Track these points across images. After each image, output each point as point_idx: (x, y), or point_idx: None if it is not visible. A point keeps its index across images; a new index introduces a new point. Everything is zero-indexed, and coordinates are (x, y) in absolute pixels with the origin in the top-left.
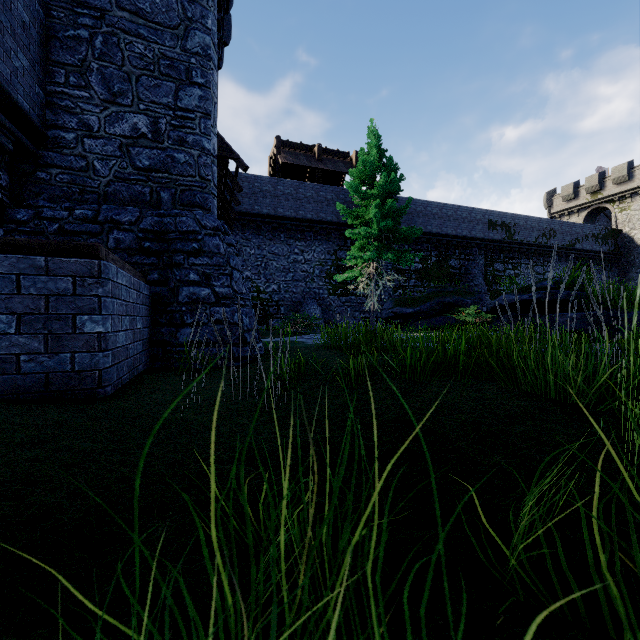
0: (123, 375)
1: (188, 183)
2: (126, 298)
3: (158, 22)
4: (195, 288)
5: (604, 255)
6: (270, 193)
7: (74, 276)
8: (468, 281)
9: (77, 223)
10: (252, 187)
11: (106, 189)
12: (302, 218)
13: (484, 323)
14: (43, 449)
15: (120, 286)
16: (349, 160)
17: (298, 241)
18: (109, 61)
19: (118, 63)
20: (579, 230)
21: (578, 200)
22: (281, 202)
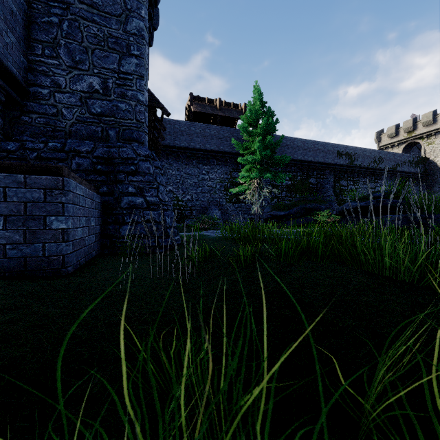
0: (81, 259)
1: (128, 124)
2: (83, 204)
3: (107, 12)
4: (132, 197)
5: (416, 175)
6: (186, 132)
7: (45, 188)
8: (322, 193)
9: (50, 152)
10: (173, 128)
11: (70, 128)
12: (208, 149)
13: (334, 222)
14: (17, 313)
15: (78, 196)
16: (240, 109)
17: (205, 165)
18: (72, 39)
19: (79, 40)
20: (399, 158)
21: (398, 137)
22: (193, 138)
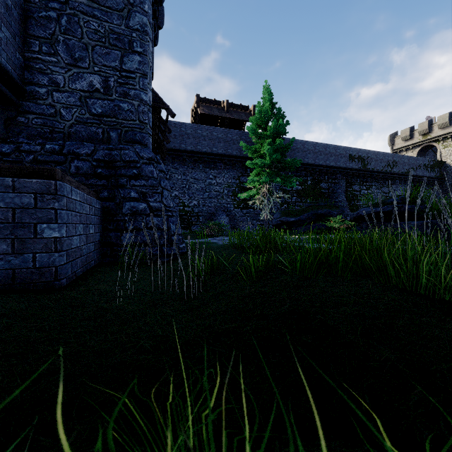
0: (77, 269)
1: (130, 125)
2: (80, 210)
3: (108, 6)
4: (135, 203)
5: (432, 179)
6: (192, 135)
7: (35, 193)
8: (334, 198)
9: (47, 155)
10: (179, 131)
11: (69, 130)
12: (215, 153)
13: (346, 228)
14: None
15: (74, 201)
16: (249, 111)
17: (212, 169)
18: (72, 35)
19: (78, 36)
20: (414, 161)
21: (413, 140)
22: (200, 142)
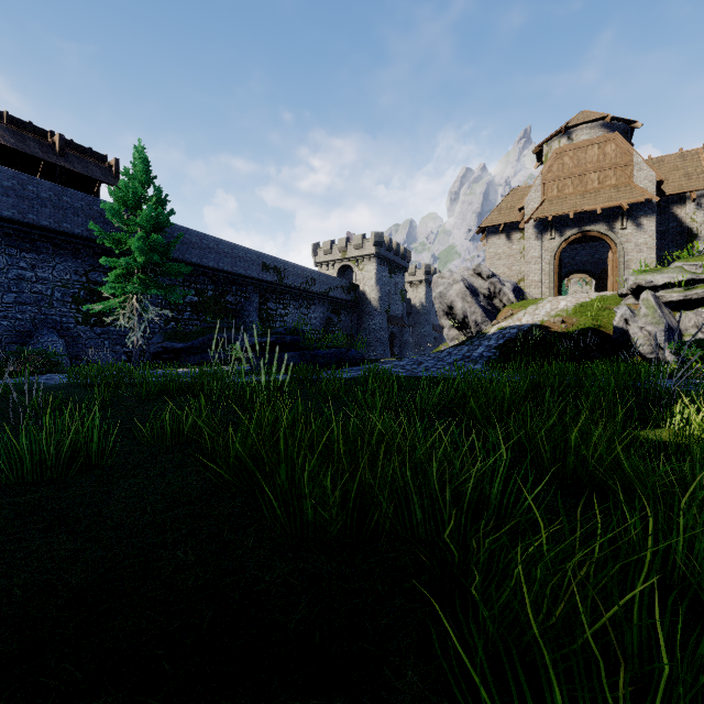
0: None
1: None
2: None
3: None
4: None
5: (348, 303)
6: None
7: None
8: (244, 317)
9: None
10: None
11: None
12: (33, 224)
13: None
14: None
15: None
16: (107, 165)
17: (26, 252)
18: None
19: None
20: (332, 281)
21: (334, 256)
22: None
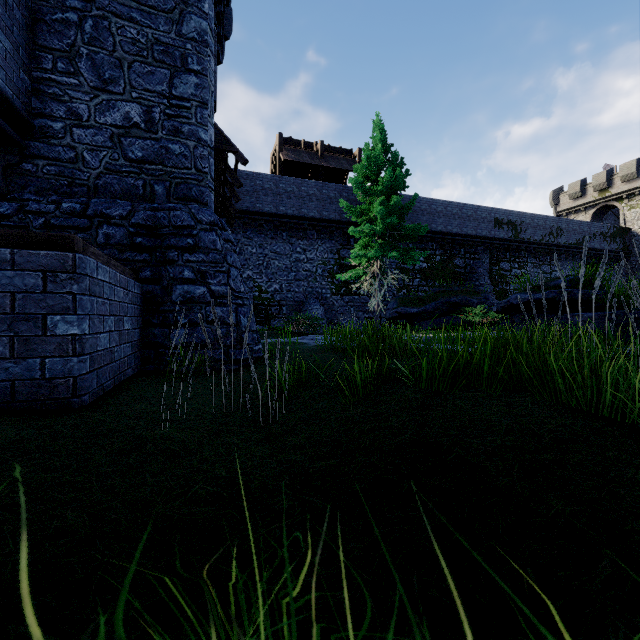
0: (106, 381)
1: (183, 176)
2: (110, 296)
3: (152, 5)
4: (189, 286)
5: (612, 254)
6: (272, 191)
7: (44, 271)
8: (473, 280)
9: (64, 217)
10: (253, 185)
11: (96, 182)
12: (304, 216)
13: (491, 323)
14: None
15: (102, 283)
16: (352, 157)
17: (300, 240)
18: (99, 46)
19: (109, 48)
20: (587, 228)
21: (585, 198)
22: (283, 200)
